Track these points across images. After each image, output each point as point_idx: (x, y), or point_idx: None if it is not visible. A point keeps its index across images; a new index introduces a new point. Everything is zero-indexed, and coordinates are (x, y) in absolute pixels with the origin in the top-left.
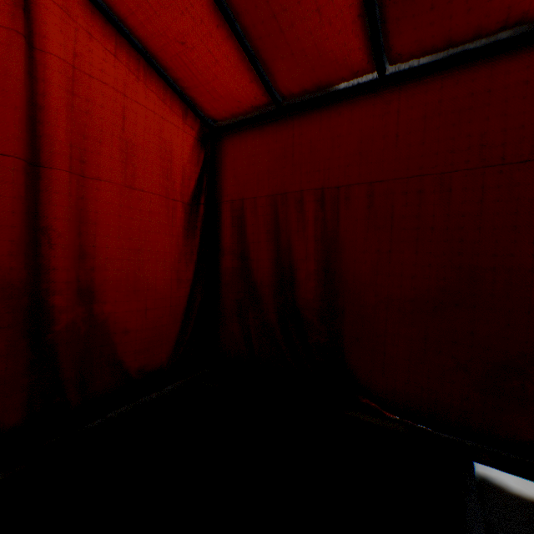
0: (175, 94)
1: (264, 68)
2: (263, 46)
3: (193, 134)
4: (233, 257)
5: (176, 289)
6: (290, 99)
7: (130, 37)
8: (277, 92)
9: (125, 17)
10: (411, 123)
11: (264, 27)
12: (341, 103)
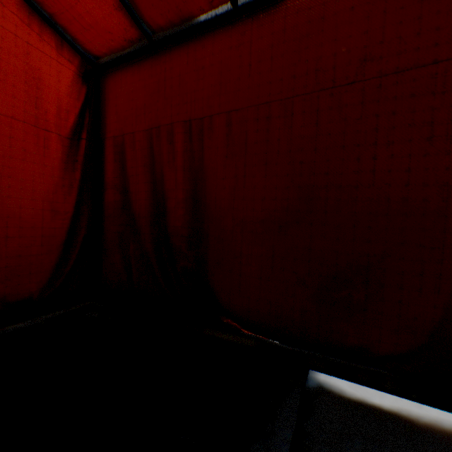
0: (47, 23)
1: None
2: None
3: (73, 69)
4: (115, 191)
5: (51, 219)
6: (159, 33)
7: None
8: (145, 24)
9: None
10: (262, 52)
11: None
12: (204, 37)
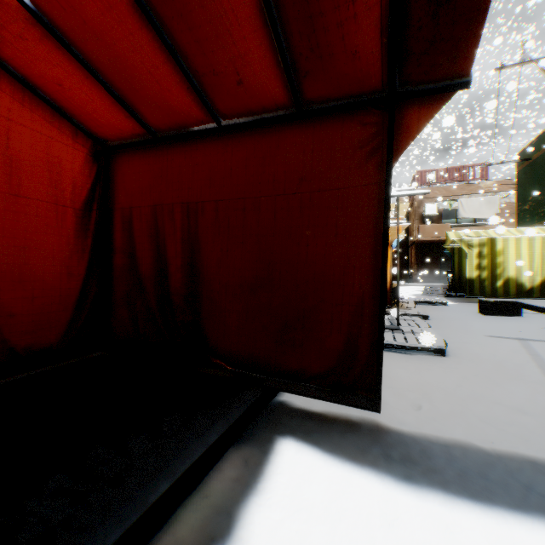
0: (65, 117)
1: (133, 109)
2: (126, 96)
3: (86, 151)
4: (123, 255)
5: (68, 281)
6: (162, 132)
7: (15, 73)
8: (150, 126)
9: (8, 60)
10: (239, 161)
11: (123, 85)
12: (198, 140)
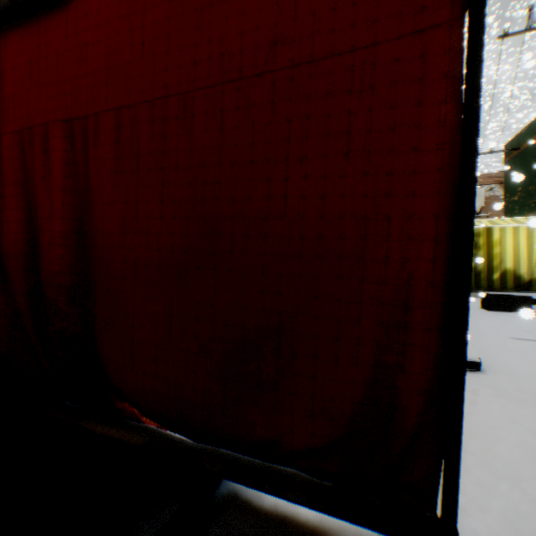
0: None
1: None
2: None
3: None
4: None
5: None
6: None
7: None
8: None
9: None
10: (157, 26)
11: None
12: (88, 1)
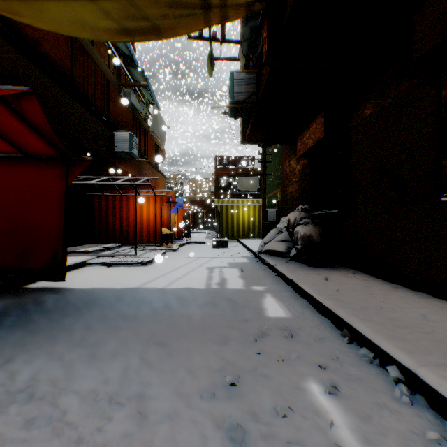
0: None
1: None
2: None
3: None
4: None
5: None
6: None
7: None
8: None
9: None
10: (0, 172)
11: None
12: None
